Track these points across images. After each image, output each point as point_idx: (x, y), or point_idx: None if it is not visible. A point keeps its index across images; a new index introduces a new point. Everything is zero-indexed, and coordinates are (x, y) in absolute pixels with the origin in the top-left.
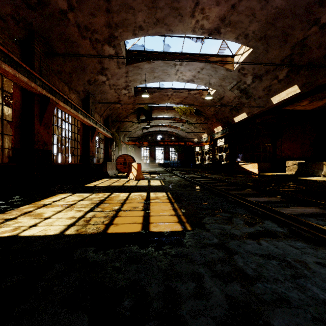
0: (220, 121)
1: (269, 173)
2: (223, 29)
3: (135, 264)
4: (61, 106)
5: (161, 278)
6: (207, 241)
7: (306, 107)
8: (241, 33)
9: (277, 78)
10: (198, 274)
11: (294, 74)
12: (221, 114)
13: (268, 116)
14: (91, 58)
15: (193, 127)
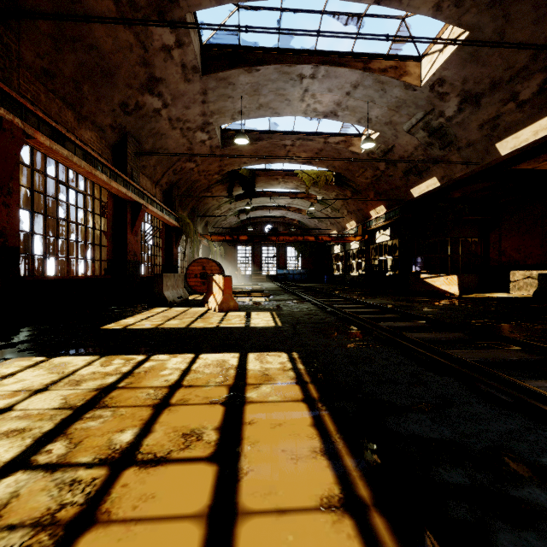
0: (382, 196)
1: (480, 295)
2: None
3: None
4: (44, 144)
5: None
6: None
7: None
8: None
9: (517, 99)
10: None
11: None
12: (385, 183)
13: (479, 185)
14: (123, 51)
15: (331, 209)
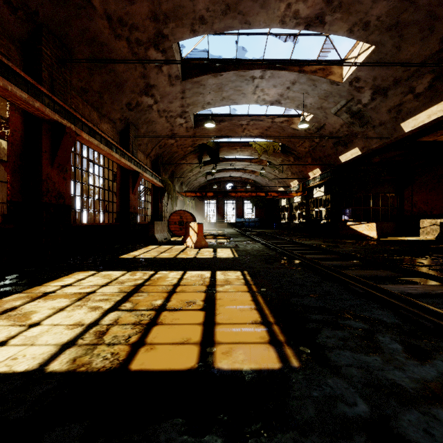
0: (318, 161)
1: (394, 238)
2: (330, 16)
3: None
4: (85, 139)
5: None
6: (343, 410)
7: None
8: (357, 21)
9: (414, 92)
10: None
11: None
12: (320, 152)
13: (393, 153)
14: (130, 70)
15: (278, 171)
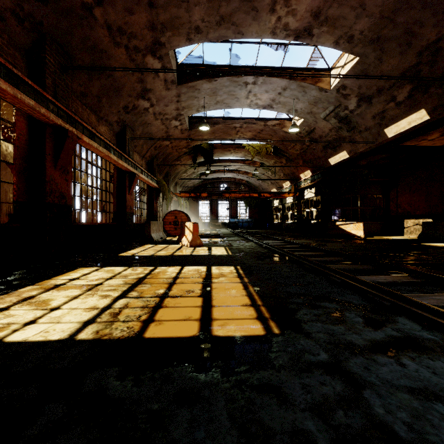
0: (309, 163)
1: (380, 237)
2: (317, 29)
3: (187, 406)
4: (86, 142)
5: (236, 443)
6: (309, 358)
7: (436, 142)
8: (342, 34)
9: (395, 100)
10: (305, 434)
11: (421, 93)
12: (310, 154)
13: (379, 156)
14: (128, 75)
15: (271, 172)
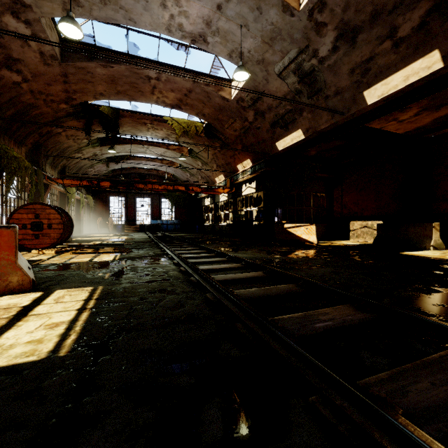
0: (249, 150)
1: (333, 243)
2: None
3: None
4: None
5: None
6: None
7: (401, 127)
8: None
9: (394, 36)
10: None
11: (442, 19)
12: (253, 136)
13: (333, 143)
14: None
15: (201, 163)
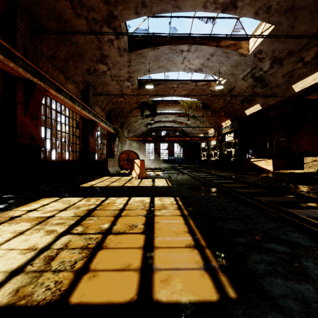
0: (229, 114)
1: (285, 171)
2: (241, 2)
3: None
4: (53, 94)
5: None
6: None
7: None
8: (262, 6)
9: (303, 61)
10: None
11: None
12: (230, 107)
13: (285, 108)
14: (89, 43)
15: (199, 122)
